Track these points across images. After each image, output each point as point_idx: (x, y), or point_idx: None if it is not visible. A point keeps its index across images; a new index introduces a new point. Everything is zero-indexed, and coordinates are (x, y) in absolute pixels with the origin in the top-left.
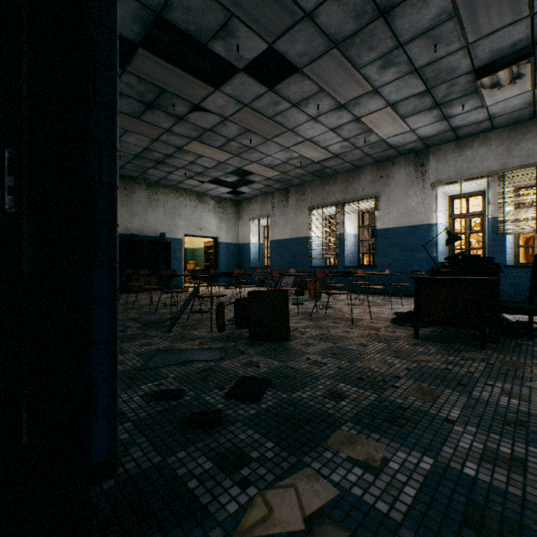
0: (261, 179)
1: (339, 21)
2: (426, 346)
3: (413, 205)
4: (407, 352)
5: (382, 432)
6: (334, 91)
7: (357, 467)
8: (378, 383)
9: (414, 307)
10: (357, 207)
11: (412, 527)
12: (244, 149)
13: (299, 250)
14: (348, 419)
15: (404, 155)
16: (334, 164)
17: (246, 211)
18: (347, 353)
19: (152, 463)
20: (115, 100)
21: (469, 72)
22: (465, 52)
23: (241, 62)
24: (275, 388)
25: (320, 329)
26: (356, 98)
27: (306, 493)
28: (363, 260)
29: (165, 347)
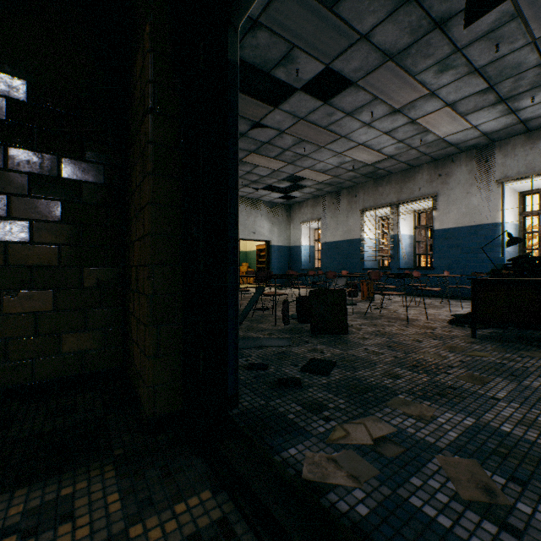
0: (312, 183)
1: (394, 37)
2: (483, 344)
3: (475, 204)
4: (462, 348)
5: (432, 401)
6: (388, 98)
7: (411, 419)
8: (432, 369)
9: (472, 307)
10: (413, 207)
11: (452, 451)
12: (298, 157)
13: (351, 252)
14: (404, 391)
15: (466, 152)
16: (388, 165)
17: (297, 215)
18: (402, 347)
19: (259, 404)
20: (238, 157)
21: (538, 65)
22: (531, 47)
23: (299, 83)
24: (340, 368)
25: (375, 326)
26: (411, 102)
27: (372, 428)
28: (419, 262)
29: (241, 336)
